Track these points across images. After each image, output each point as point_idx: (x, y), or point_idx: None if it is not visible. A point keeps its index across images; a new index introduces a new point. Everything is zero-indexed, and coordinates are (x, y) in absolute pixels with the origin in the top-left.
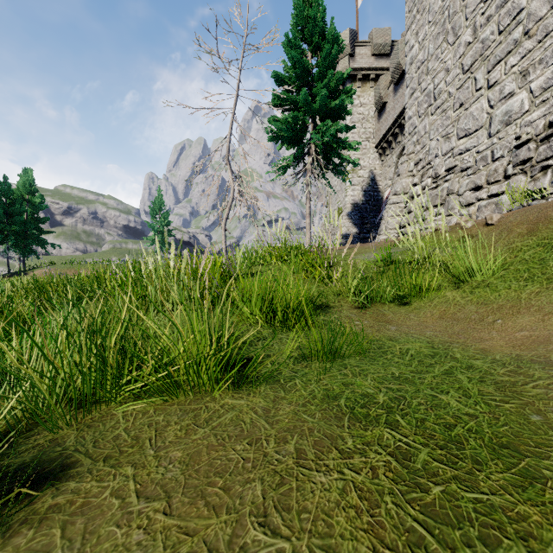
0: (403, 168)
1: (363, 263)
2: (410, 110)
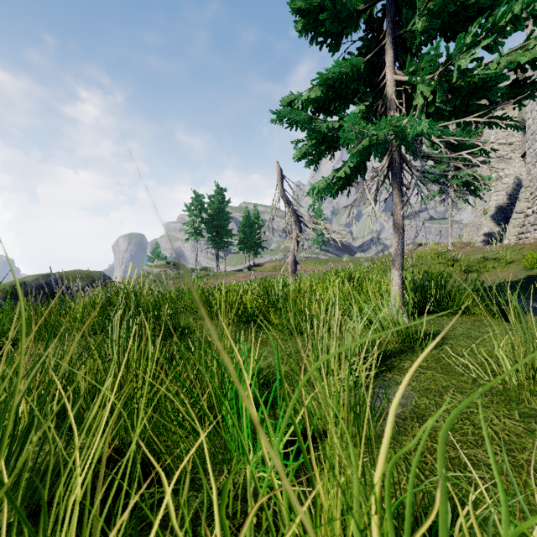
0: (522, 196)
1: (473, 259)
2: (528, 158)
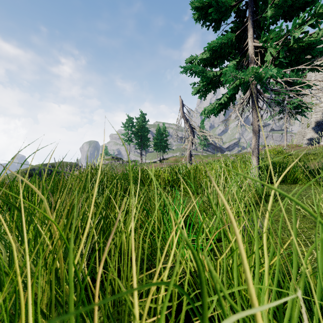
0: None
1: (300, 154)
2: None
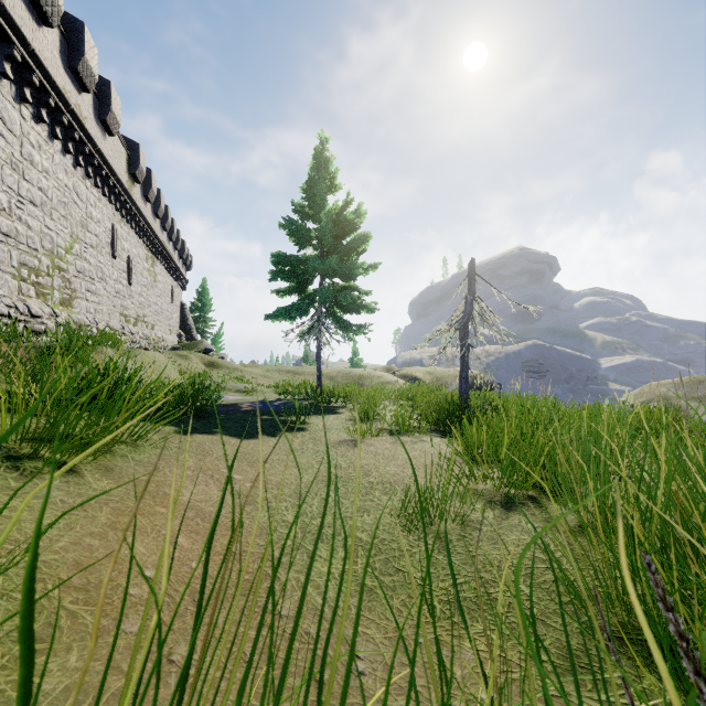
0: None
1: None
2: None
